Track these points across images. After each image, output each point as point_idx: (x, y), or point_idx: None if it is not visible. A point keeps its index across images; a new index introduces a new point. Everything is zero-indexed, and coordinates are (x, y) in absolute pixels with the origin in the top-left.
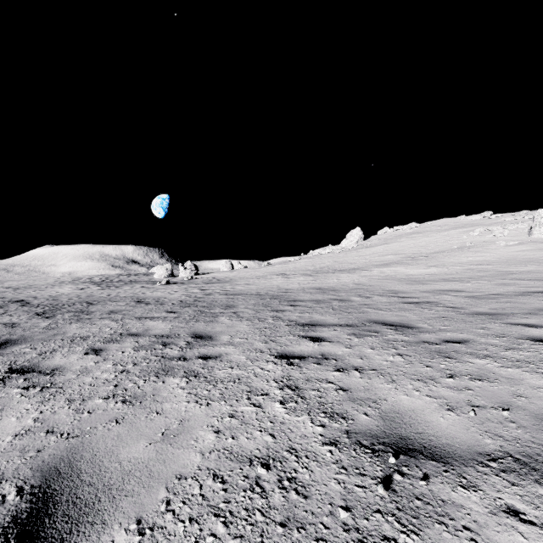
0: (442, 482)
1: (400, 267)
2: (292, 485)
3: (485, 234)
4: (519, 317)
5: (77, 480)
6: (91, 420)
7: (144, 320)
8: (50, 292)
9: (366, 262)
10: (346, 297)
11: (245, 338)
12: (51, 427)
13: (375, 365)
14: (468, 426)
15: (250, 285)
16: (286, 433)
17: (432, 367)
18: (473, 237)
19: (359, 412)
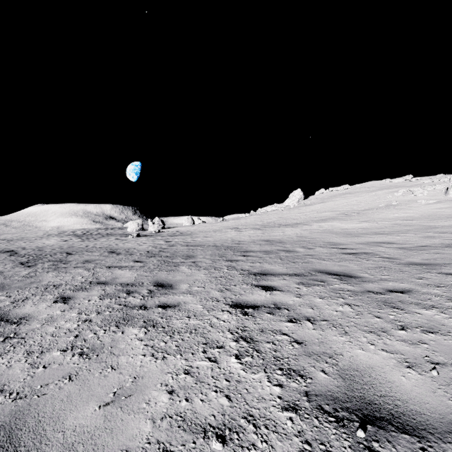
0: None
1: (335, 222)
2: None
3: (408, 194)
4: (451, 267)
5: None
6: (44, 376)
7: (113, 269)
8: (38, 243)
9: (306, 218)
10: (291, 248)
11: (202, 287)
12: (2, 384)
13: (326, 315)
14: (434, 388)
15: (208, 237)
16: (242, 395)
17: (382, 318)
18: (397, 197)
19: (316, 369)
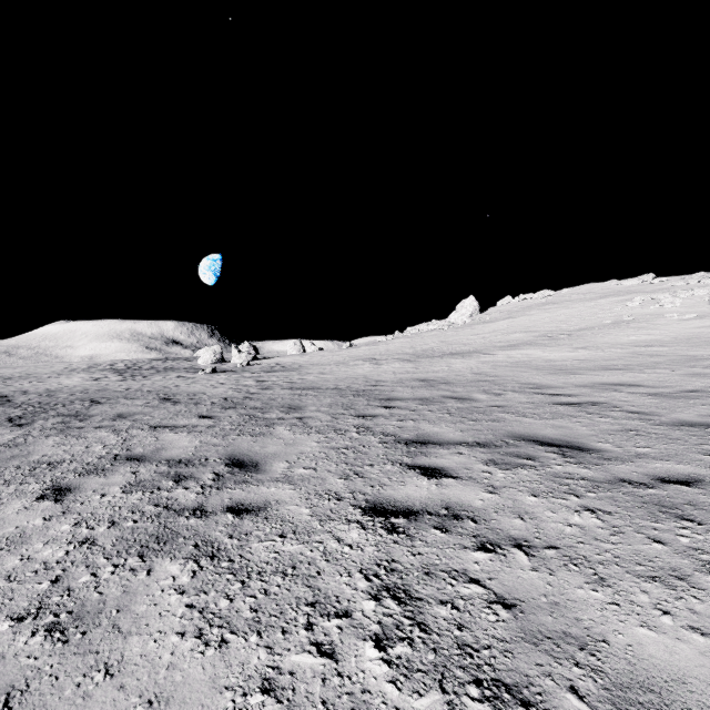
0: None
1: (534, 350)
2: None
3: (648, 304)
4: None
5: None
6: None
7: (161, 431)
8: (50, 384)
9: (485, 343)
10: (466, 394)
11: (312, 469)
12: None
13: (551, 535)
14: None
15: (326, 375)
16: None
17: (665, 544)
18: (631, 309)
19: (558, 685)
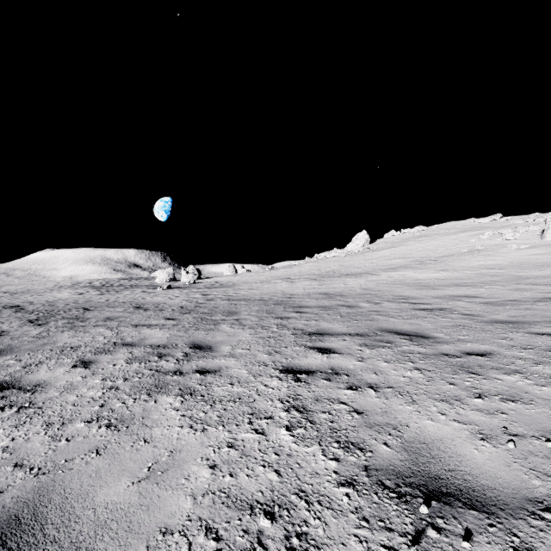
0: (489, 542)
1: (408, 271)
2: (302, 545)
3: (495, 237)
4: (543, 326)
5: (39, 535)
6: (68, 450)
7: (141, 328)
8: (47, 297)
9: (372, 266)
10: (354, 303)
11: (248, 349)
12: (20, 459)
13: (391, 381)
14: (509, 461)
15: (254, 290)
16: (294, 470)
17: (456, 385)
18: (482, 241)
19: (378, 442)
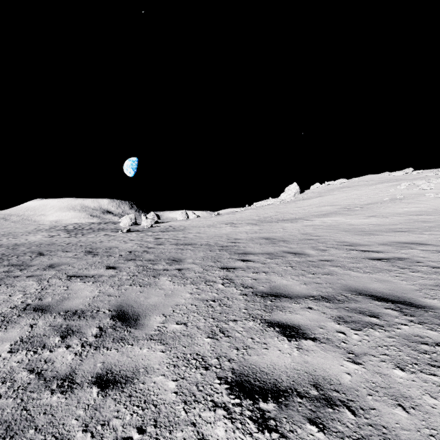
0: None
1: (339, 217)
2: None
3: (412, 187)
4: None
5: None
6: None
7: (74, 280)
8: (20, 239)
9: (305, 212)
10: (299, 249)
11: (184, 324)
12: None
13: None
14: None
15: (201, 234)
16: None
17: None
18: (401, 190)
19: None
